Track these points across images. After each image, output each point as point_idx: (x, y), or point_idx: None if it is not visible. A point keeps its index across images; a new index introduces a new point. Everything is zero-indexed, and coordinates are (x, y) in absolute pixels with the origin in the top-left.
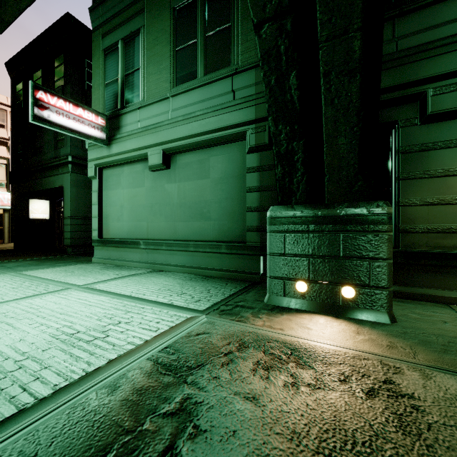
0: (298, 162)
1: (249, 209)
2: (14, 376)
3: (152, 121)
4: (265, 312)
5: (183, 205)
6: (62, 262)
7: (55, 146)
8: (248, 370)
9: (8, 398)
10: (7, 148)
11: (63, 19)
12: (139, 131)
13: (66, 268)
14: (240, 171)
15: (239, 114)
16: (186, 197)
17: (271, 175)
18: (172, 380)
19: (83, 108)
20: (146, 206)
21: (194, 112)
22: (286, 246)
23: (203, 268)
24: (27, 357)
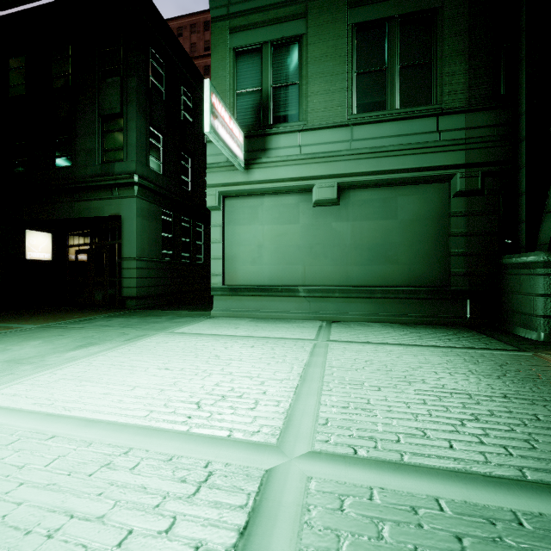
0: None
1: (455, 253)
2: None
3: (322, 149)
4: None
5: (359, 247)
6: (169, 318)
7: (101, 157)
8: None
9: None
10: None
11: None
12: (301, 157)
13: (211, 324)
14: (437, 214)
15: (446, 156)
16: (364, 238)
17: (481, 220)
18: None
19: (233, 121)
20: (302, 247)
21: (386, 146)
22: None
23: (393, 315)
24: (550, 394)
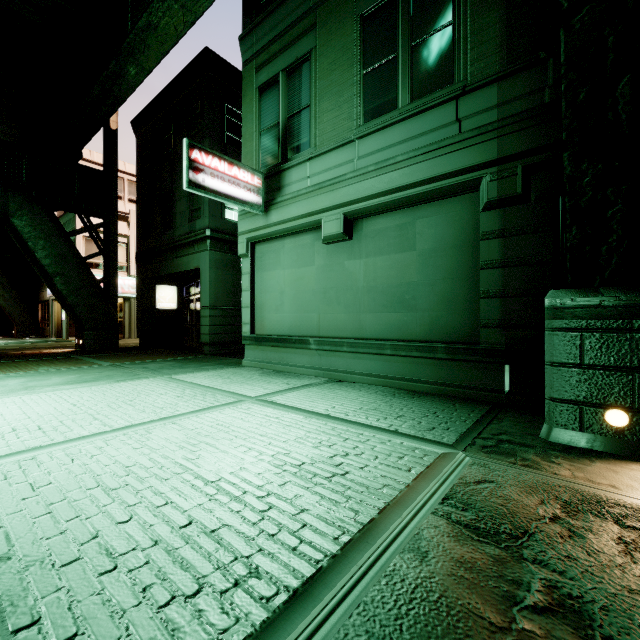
0: (613, 219)
1: (485, 294)
2: (273, 518)
3: (328, 176)
4: (558, 454)
5: (372, 289)
6: (207, 364)
7: (189, 217)
8: (614, 551)
9: (290, 549)
10: (127, 223)
11: (200, 57)
12: (309, 190)
13: (218, 373)
14: (466, 238)
15: (469, 154)
16: (378, 278)
17: (526, 241)
18: (500, 553)
19: (239, 167)
20: (317, 292)
21: (393, 157)
22: (585, 353)
23: (406, 379)
24: (267, 493)
